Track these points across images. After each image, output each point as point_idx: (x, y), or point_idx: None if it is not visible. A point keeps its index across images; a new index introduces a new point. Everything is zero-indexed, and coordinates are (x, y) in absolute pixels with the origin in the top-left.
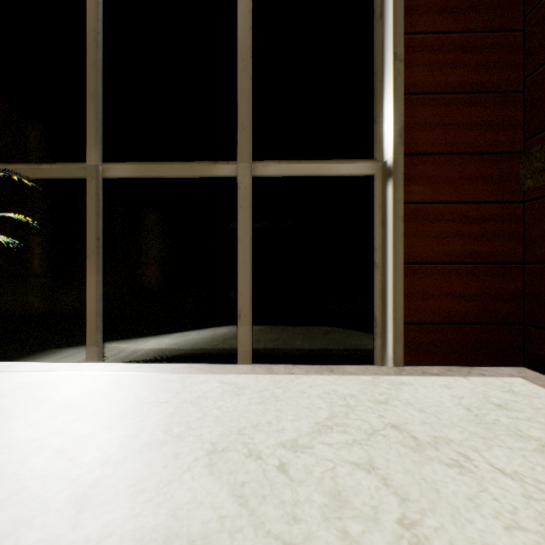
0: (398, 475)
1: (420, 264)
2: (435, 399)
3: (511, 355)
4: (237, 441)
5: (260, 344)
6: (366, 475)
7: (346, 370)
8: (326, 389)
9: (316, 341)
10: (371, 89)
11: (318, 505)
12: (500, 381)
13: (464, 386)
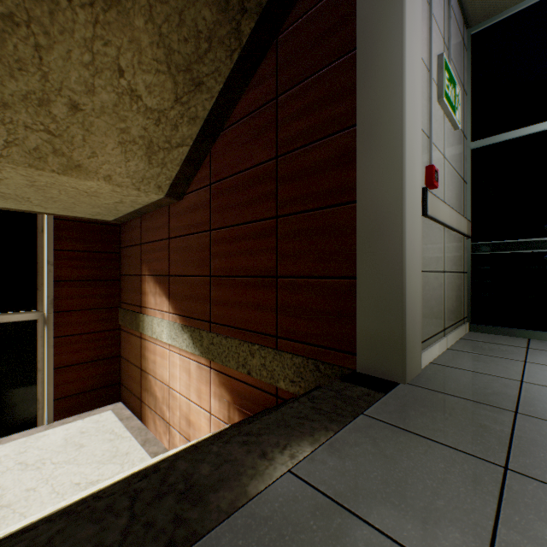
0: (8, 482)
1: (65, 367)
2: (55, 440)
3: (115, 398)
4: None
5: None
6: None
7: (12, 438)
8: None
9: None
10: (37, 271)
11: None
12: (99, 415)
13: (78, 425)
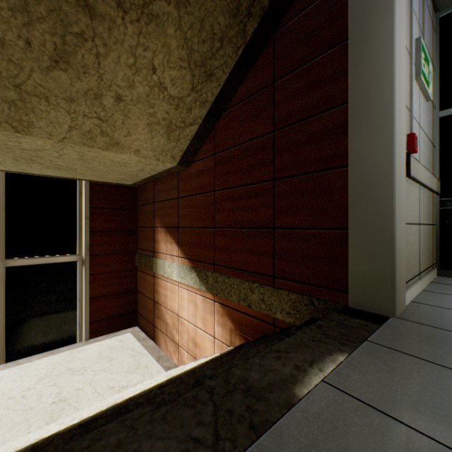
0: (63, 383)
1: (97, 297)
2: (92, 353)
3: (133, 323)
4: (3, 397)
5: (11, 350)
6: (52, 387)
7: (61, 350)
8: (48, 363)
9: (47, 340)
10: (77, 224)
11: (34, 399)
12: (122, 336)
13: (107, 343)
